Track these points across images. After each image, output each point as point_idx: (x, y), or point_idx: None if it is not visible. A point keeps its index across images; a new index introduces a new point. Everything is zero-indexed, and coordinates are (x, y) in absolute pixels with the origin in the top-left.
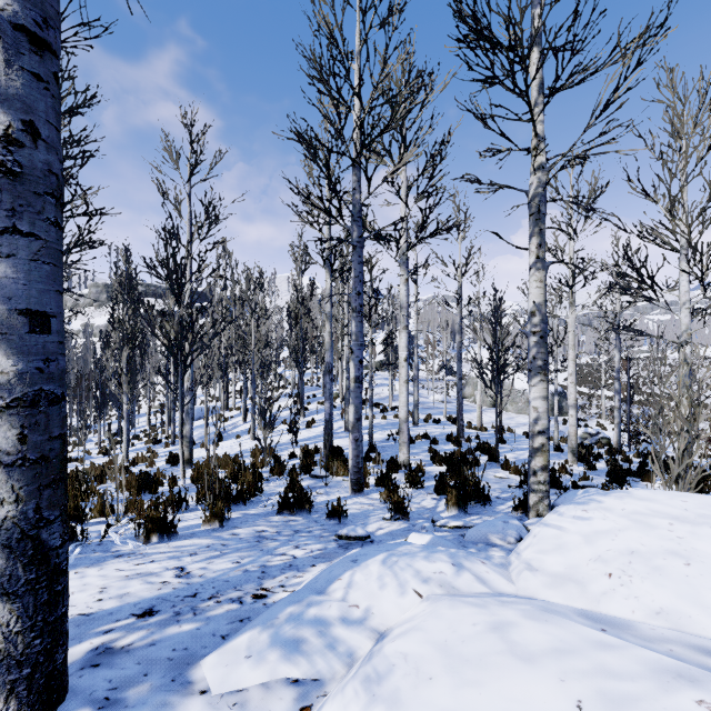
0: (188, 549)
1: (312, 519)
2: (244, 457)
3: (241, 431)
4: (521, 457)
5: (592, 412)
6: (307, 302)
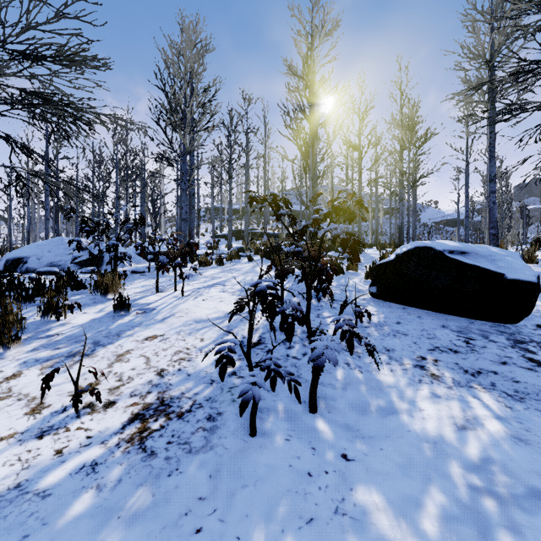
0: None
1: None
2: None
3: None
4: None
5: None
6: None
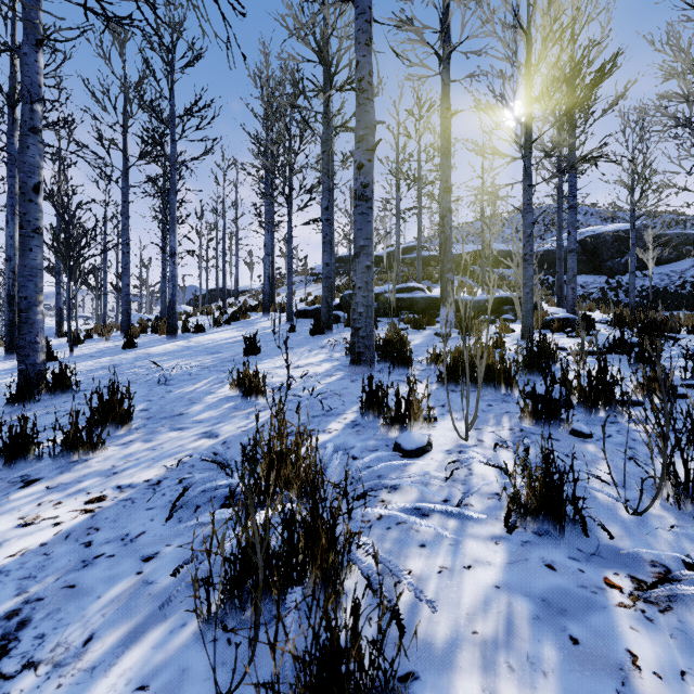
0: None
1: None
2: None
3: None
4: None
5: None
6: None
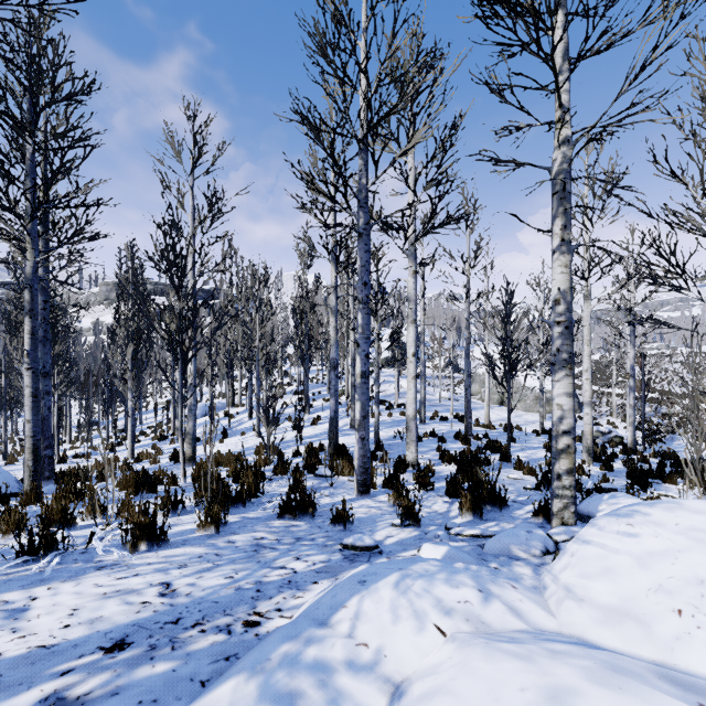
0: (178, 559)
1: (315, 524)
2: (248, 454)
3: (246, 428)
4: (533, 456)
5: (602, 410)
6: (312, 298)
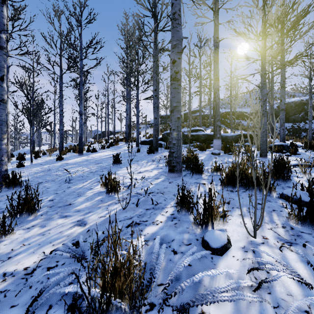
0: None
1: None
2: None
3: None
4: None
5: None
6: None
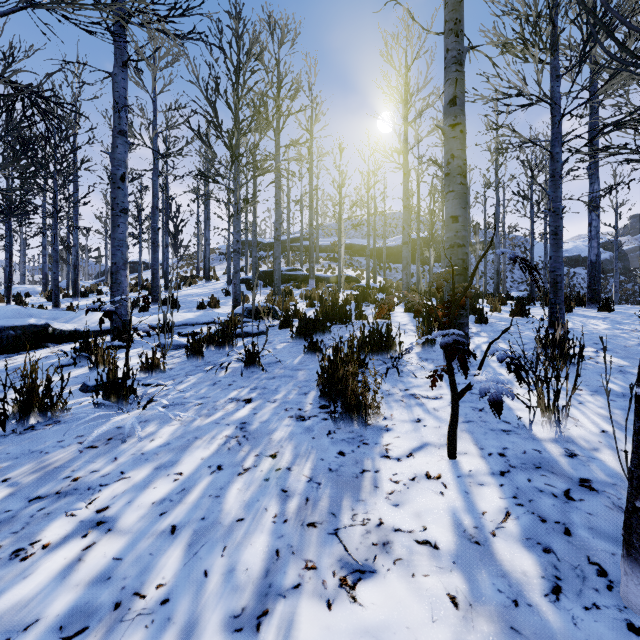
0: None
1: None
2: None
3: None
4: None
5: None
6: None
